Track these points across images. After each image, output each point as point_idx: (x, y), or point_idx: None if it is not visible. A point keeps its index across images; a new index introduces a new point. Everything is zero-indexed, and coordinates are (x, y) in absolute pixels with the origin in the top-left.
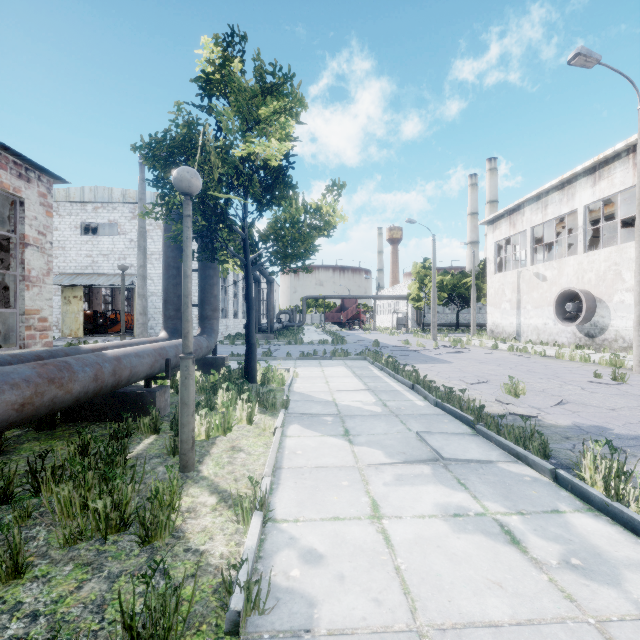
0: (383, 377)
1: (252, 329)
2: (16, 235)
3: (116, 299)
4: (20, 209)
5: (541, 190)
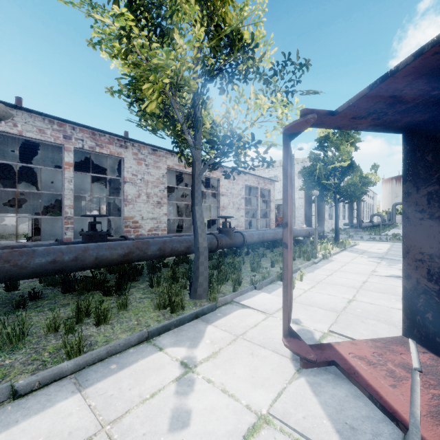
0: None
1: (337, 225)
2: (269, 199)
3: None
4: (270, 192)
5: None
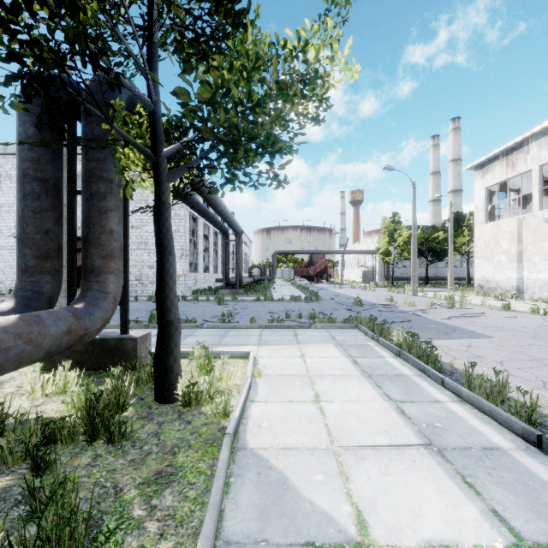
0: (417, 379)
1: (169, 293)
2: None
3: None
4: None
5: None
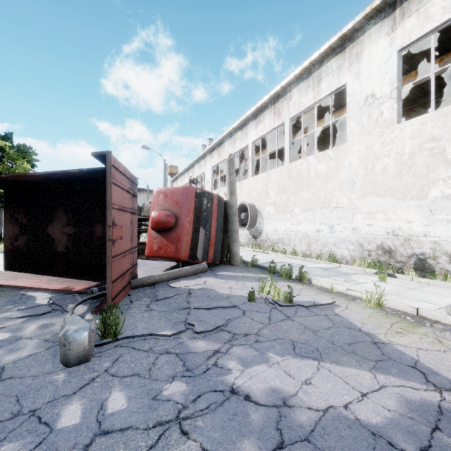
0: None
1: None
2: None
3: None
4: None
5: (179, 173)
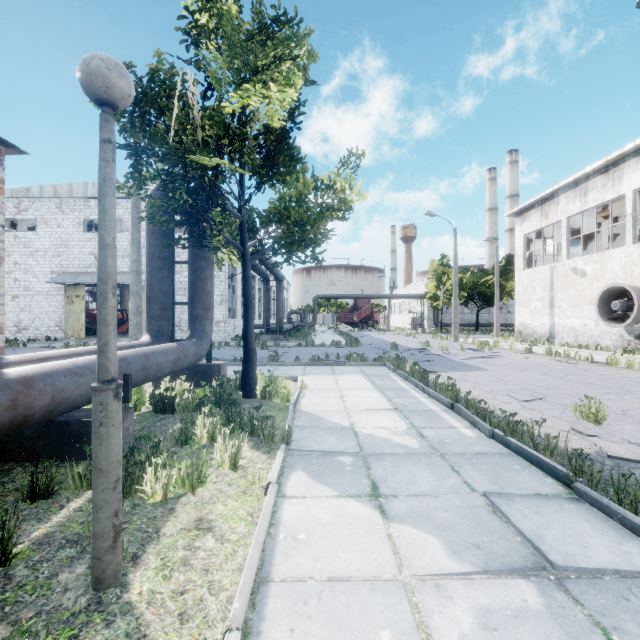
0: (410, 390)
1: (251, 332)
2: None
3: (125, 299)
4: None
5: (580, 175)
